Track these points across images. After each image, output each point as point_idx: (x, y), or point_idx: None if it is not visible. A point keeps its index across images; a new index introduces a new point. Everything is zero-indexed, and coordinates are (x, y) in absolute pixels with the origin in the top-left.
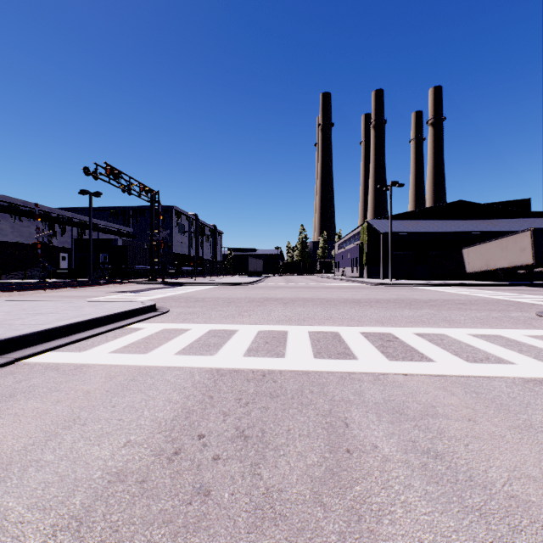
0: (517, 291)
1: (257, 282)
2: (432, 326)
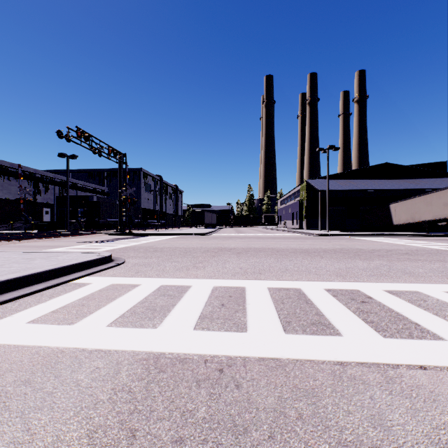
0: (446, 241)
1: (212, 232)
2: (397, 280)
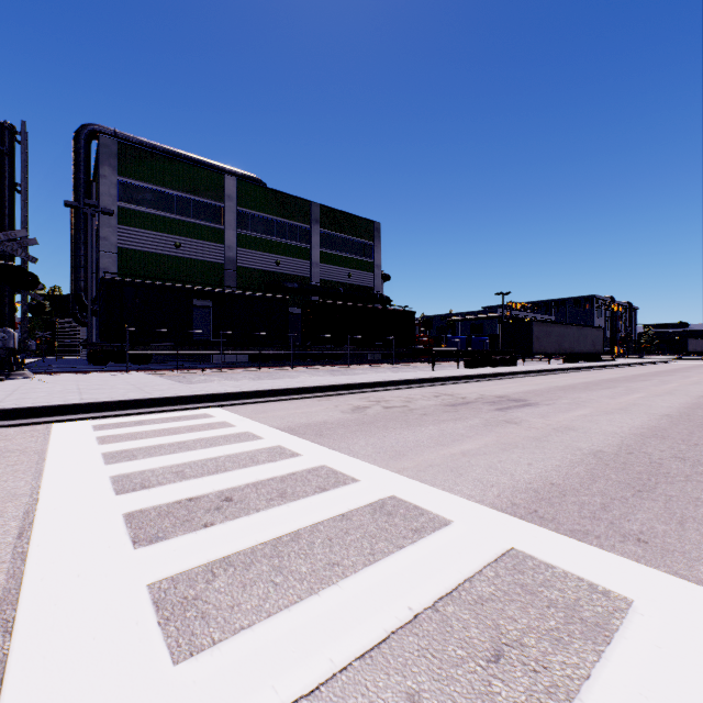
0: None
1: (701, 359)
2: None
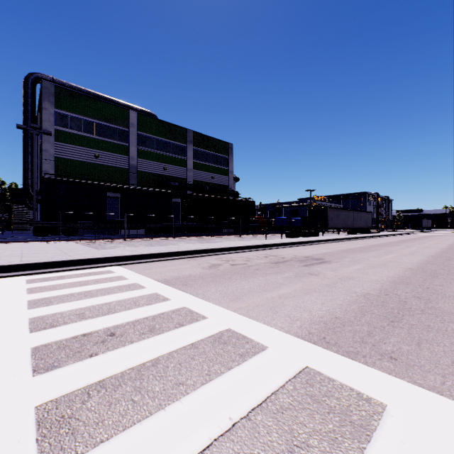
0: None
1: (430, 231)
2: None
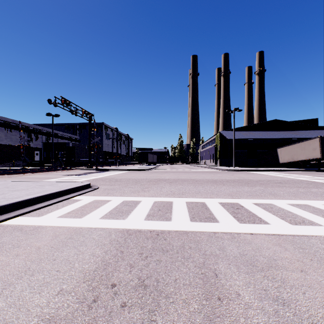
0: (312, 174)
1: (153, 168)
2: (263, 198)
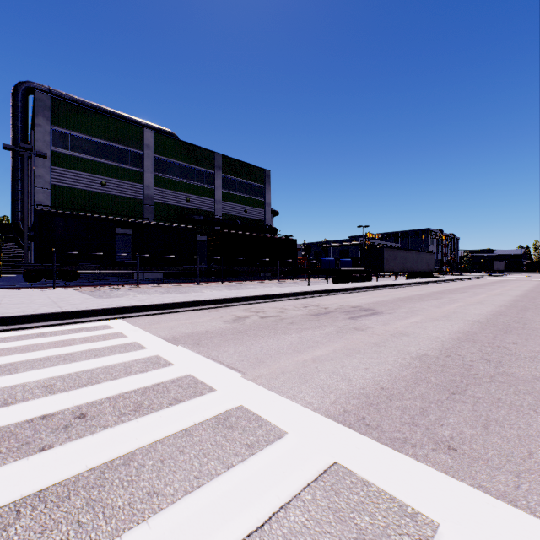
0: None
1: (503, 275)
2: None
